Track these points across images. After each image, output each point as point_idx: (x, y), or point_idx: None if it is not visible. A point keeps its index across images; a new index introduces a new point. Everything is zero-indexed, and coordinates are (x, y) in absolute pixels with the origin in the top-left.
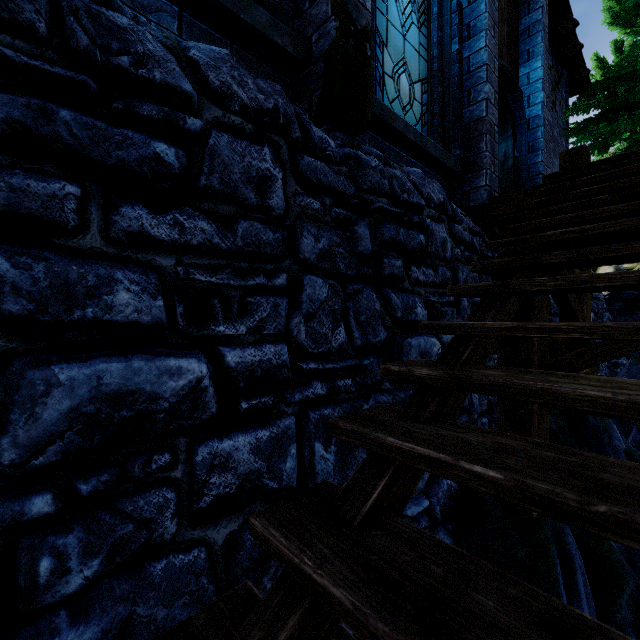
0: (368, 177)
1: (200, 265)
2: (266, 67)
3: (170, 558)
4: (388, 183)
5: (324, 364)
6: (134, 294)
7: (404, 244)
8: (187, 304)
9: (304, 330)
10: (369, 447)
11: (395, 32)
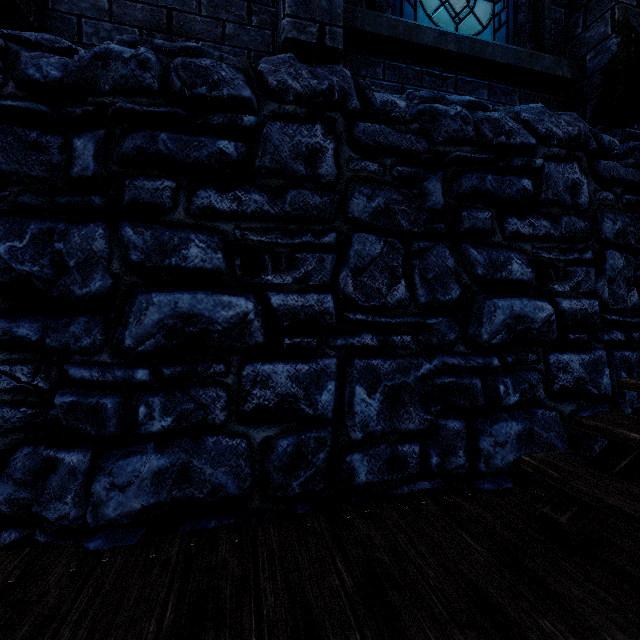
0: None
1: (543, 248)
2: (543, 95)
3: (542, 410)
4: None
5: (622, 318)
6: (519, 265)
7: None
8: (536, 272)
9: (607, 291)
10: None
11: None
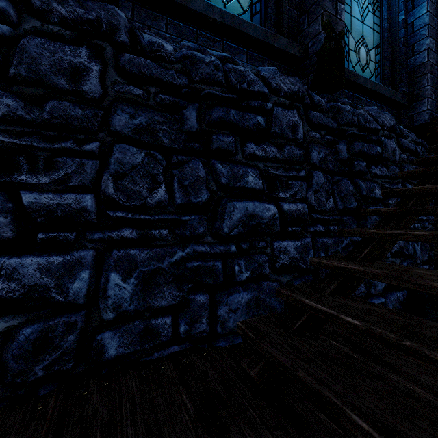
0: (344, 117)
1: (272, 166)
2: (283, 66)
3: (268, 282)
4: (356, 119)
5: (323, 216)
6: (253, 177)
7: (367, 153)
8: (267, 183)
9: (314, 198)
10: (360, 236)
11: (356, 21)
